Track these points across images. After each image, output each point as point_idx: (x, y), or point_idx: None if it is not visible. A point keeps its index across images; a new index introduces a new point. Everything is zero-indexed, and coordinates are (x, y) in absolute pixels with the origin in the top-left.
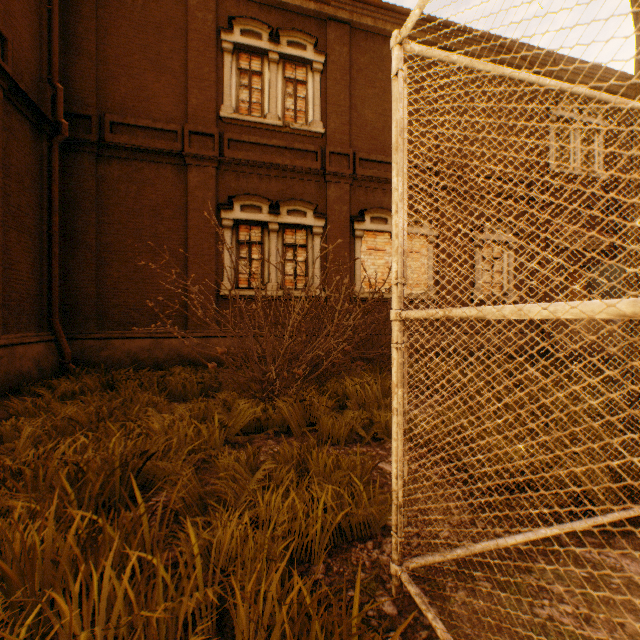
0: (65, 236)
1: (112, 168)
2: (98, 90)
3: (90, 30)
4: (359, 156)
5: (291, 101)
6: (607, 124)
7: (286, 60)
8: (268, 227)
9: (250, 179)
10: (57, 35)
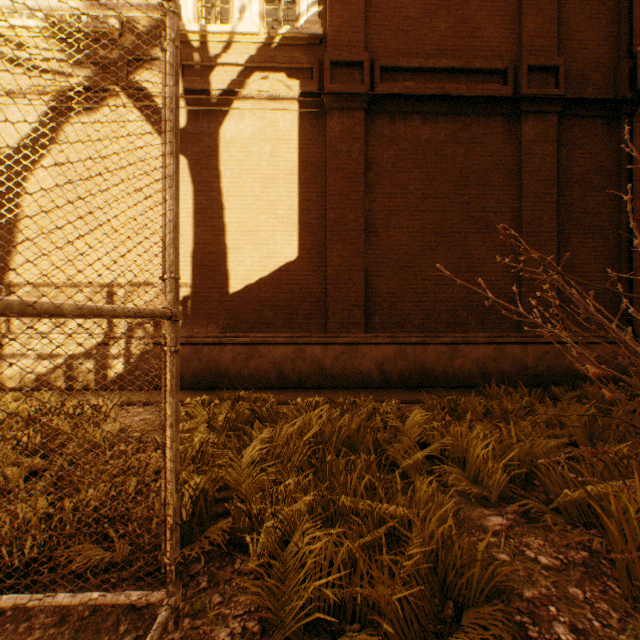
0: None
1: None
2: None
3: None
4: None
5: None
6: None
7: None
8: None
9: None
10: None
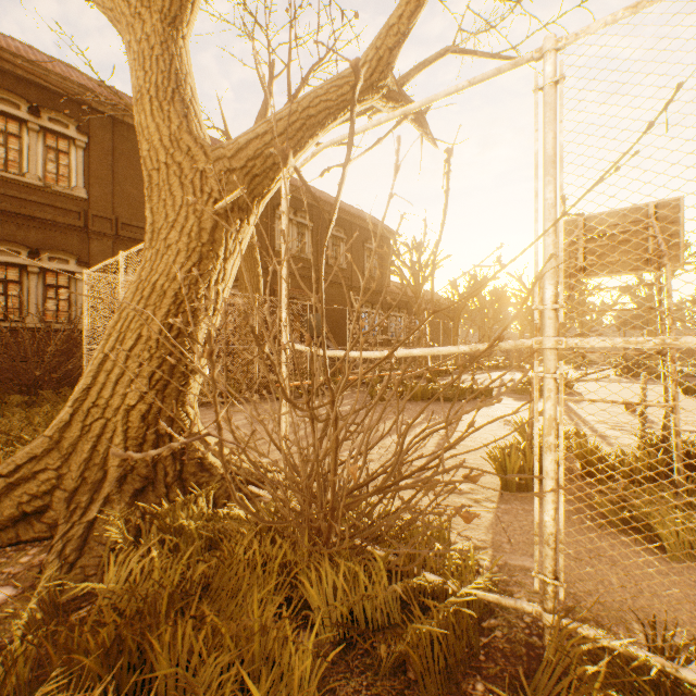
0: None
1: None
2: None
3: None
4: (122, 221)
5: (54, 165)
6: (313, 225)
7: (48, 131)
8: (28, 269)
9: (7, 226)
10: None
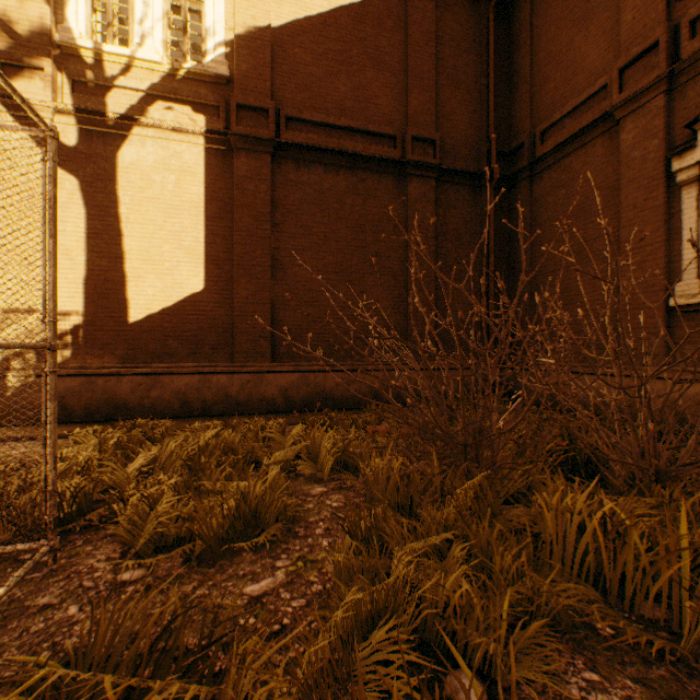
0: (509, 271)
1: (542, 183)
2: (532, 108)
3: (524, 54)
4: None
5: None
6: None
7: None
8: None
9: None
10: (491, 92)
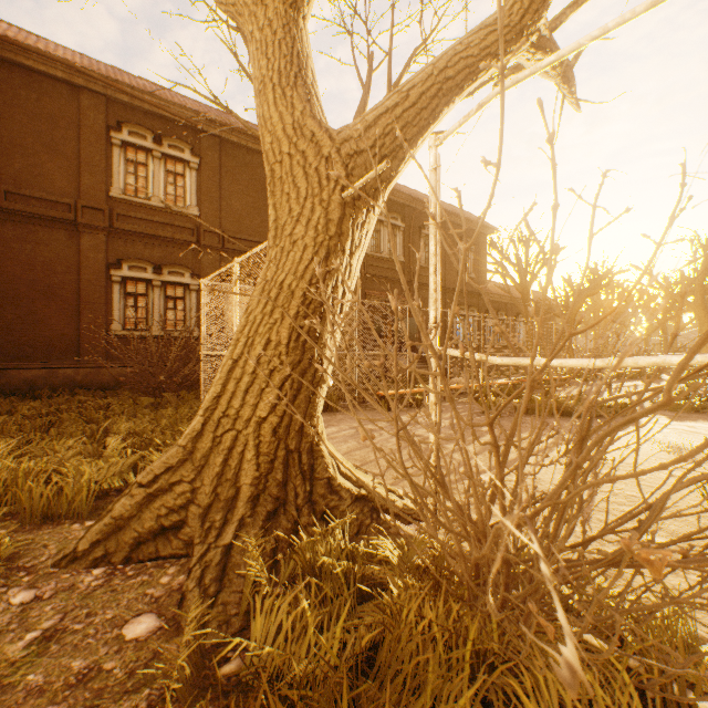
0: None
1: (7, 229)
2: None
3: None
4: (228, 234)
5: (172, 188)
6: (404, 225)
7: (168, 157)
8: (153, 283)
9: (137, 245)
10: None
